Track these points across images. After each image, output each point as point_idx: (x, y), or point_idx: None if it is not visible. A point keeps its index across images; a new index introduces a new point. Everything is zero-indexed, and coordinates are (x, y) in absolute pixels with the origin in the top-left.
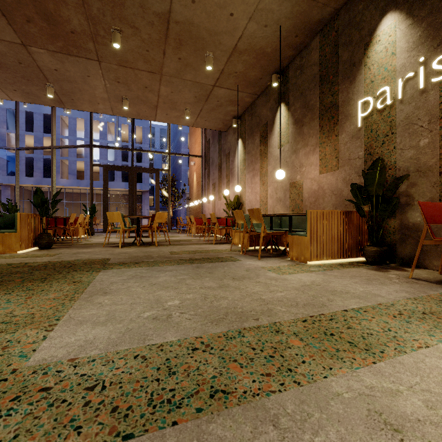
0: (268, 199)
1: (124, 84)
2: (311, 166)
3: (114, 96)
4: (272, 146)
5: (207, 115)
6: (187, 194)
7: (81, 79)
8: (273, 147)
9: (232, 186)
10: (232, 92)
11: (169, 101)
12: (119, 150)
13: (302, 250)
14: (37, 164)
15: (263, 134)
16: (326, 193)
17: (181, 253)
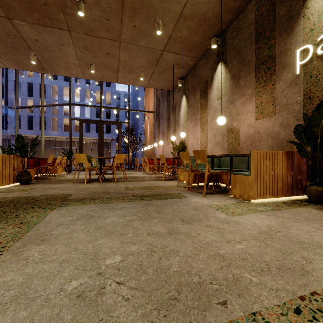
0: (208, 143)
1: (91, 51)
2: (247, 114)
3: (84, 62)
4: (211, 99)
5: (157, 77)
6: (143, 141)
7: (56, 47)
8: (212, 100)
9: (177, 133)
10: (178, 56)
11: (127, 65)
12: (93, 110)
13: (246, 188)
14: (35, 120)
15: (203, 90)
16: (262, 136)
17: (134, 189)
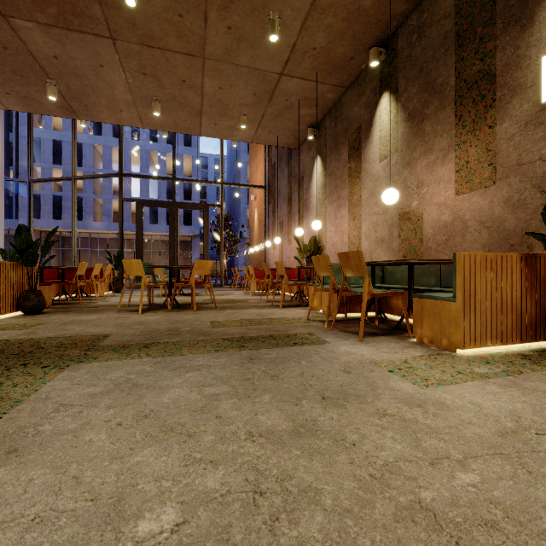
0: (363, 241)
1: (153, 77)
2: (438, 184)
3: (141, 97)
4: (369, 159)
5: (271, 124)
6: (247, 239)
7: (92, 71)
8: (371, 161)
9: (306, 224)
10: (307, 84)
11: (217, 102)
12: (163, 186)
13: (445, 327)
14: (66, 203)
15: (354, 144)
16: (469, 225)
17: (228, 325)
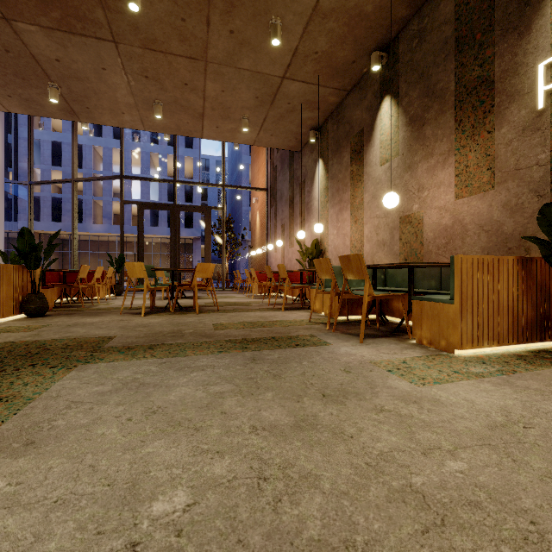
0: (365, 244)
1: (155, 80)
2: (438, 188)
3: (143, 100)
4: (370, 163)
5: (273, 127)
6: (249, 242)
7: (94, 74)
8: (372, 165)
9: (308, 226)
10: (309, 87)
11: (219, 105)
12: (164, 188)
13: (443, 328)
14: (66, 205)
15: (356, 147)
16: (468, 229)
17: (230, 327)
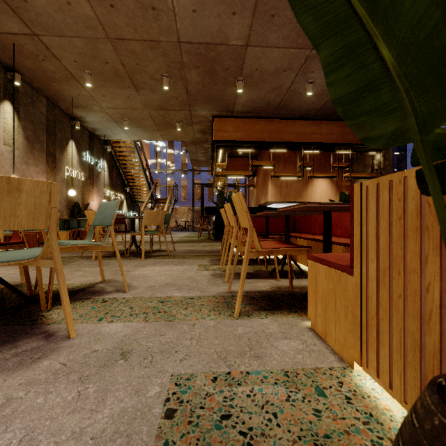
0: None
1: (145, 4)
2: None
3: None
4: None
5: None
6: None
7: (207, 0)
8: None
9: None
10: (0, 28)
11: None
12: None
13: None
14: None
15: None
16: None
17: None
